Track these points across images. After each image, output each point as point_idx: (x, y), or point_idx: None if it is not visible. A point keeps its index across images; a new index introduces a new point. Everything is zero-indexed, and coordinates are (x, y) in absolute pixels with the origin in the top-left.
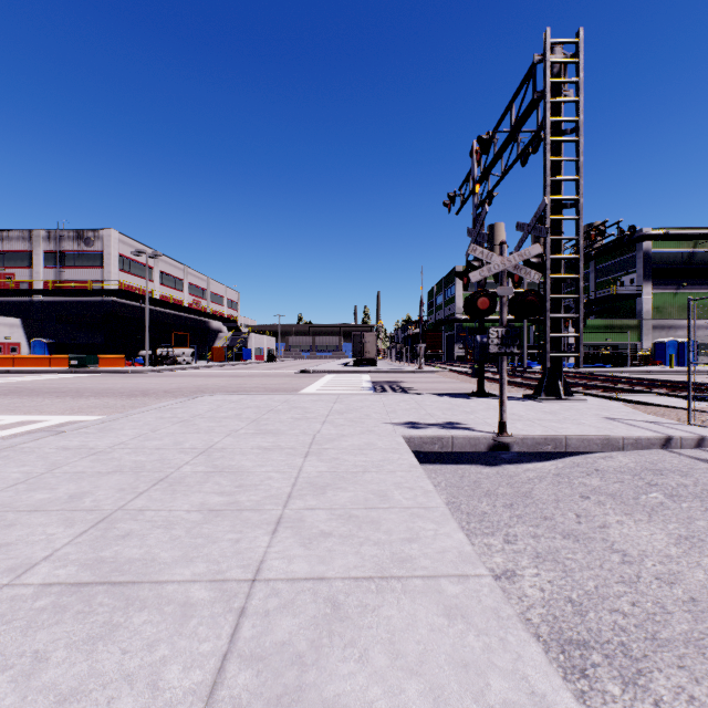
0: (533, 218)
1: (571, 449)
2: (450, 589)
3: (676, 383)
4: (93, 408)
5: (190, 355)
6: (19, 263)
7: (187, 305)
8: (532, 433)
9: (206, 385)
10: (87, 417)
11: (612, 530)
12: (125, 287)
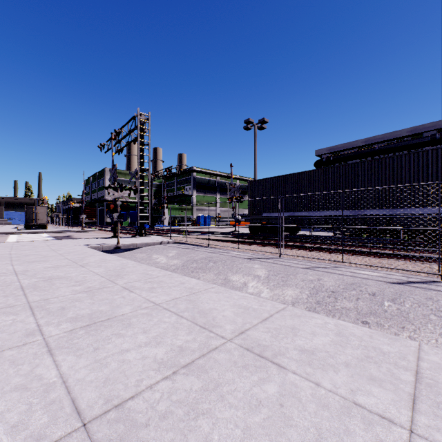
0: (134, 172)
1: (138, 247)
2: (102, 255)
3: (189, 231)
4: None
5: None
6: None
7: None
8: (127, 243)
9: None
10: None
11: (137, 256)
12: None
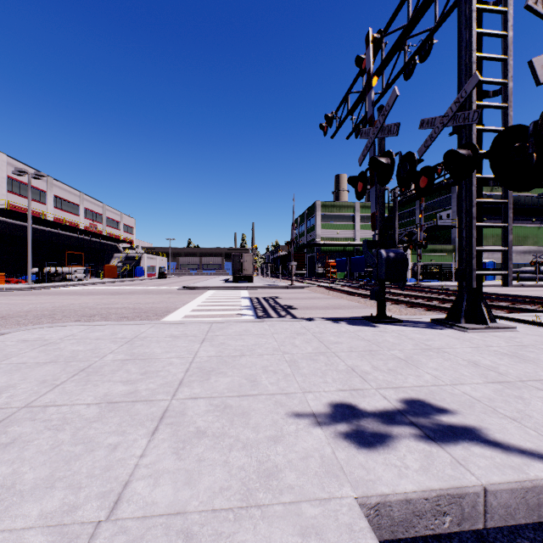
0: (453, 105)
1: None
2: None
3: (526, 298)
4: None
5: (84, 272)
6: None
7: (83, 228)
8: None
9: (68, 306)
10: None
11: None
12: (14, 208)
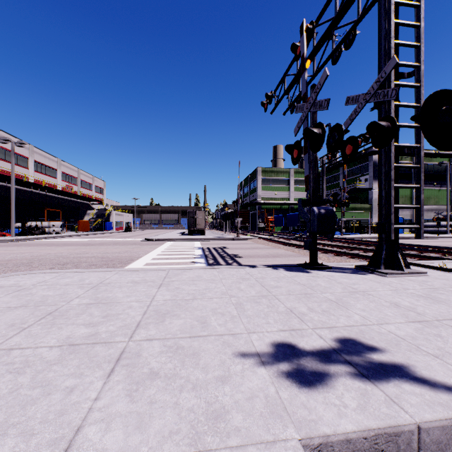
0: (375, 84)
1: None
2: None
3: (431, 247)
4: None
5: (60, 227)
6: None
7: (60, 189)
8: None
9: (45, 255)
10: None
11: None
12: (0, 171)
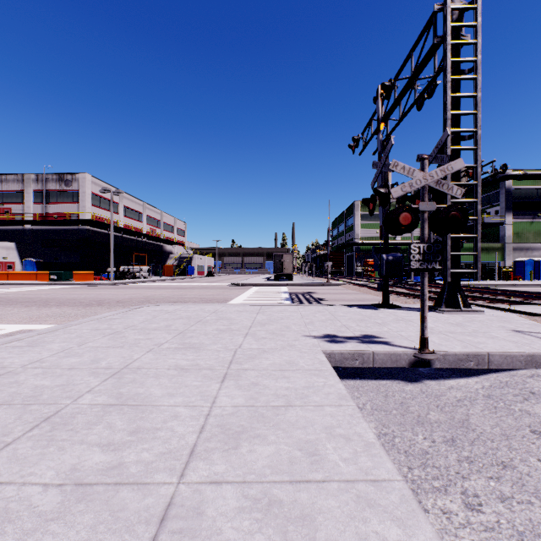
0: (435, 149)
1: (494, 366)
2: None
3: None
4: (49, 317)
5: (147, 271)
6: (14, 200)
7: (145, 233)
8: (453, 348)
9: (153, 296)
10: (39, 326)
11: None
12: (96, 218)
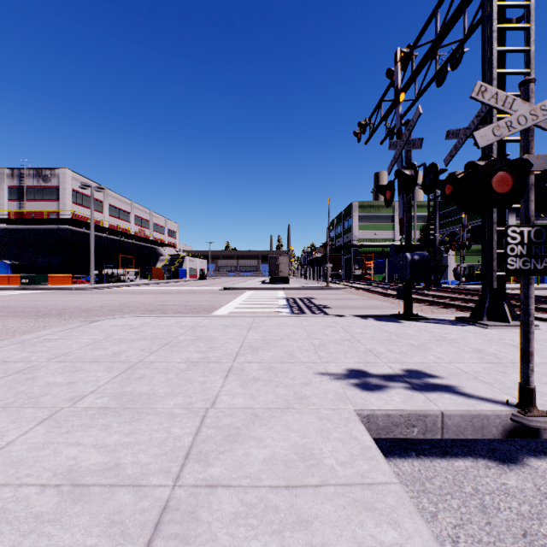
0: (475, 118)
1: None
2: None
3: None
4: None
5: (134, 274)
6: None
7: (133, 233)
8: None
9: (130, 302)
10: None
11: None
12: (78, 217)
